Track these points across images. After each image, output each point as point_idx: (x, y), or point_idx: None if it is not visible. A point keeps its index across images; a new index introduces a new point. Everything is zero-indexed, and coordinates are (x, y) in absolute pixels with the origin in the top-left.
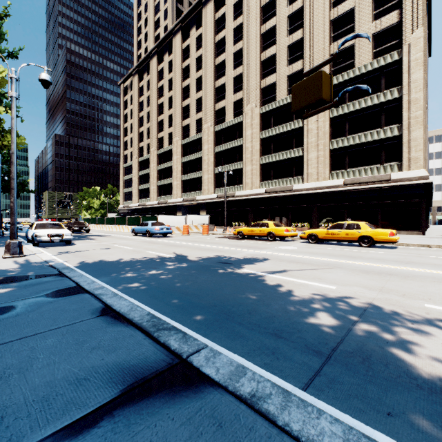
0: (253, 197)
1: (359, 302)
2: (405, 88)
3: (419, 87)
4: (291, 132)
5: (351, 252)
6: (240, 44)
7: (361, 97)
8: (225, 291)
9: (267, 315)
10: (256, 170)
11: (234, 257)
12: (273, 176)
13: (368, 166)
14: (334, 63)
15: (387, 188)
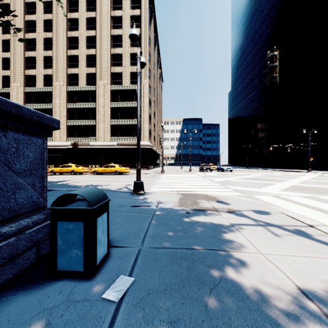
0: (61, 148)
1: (95, 184)
2: (142, 103)
3: (147, 105)
4: (88, 109)
5: (109, 176)
6: (50, 34)
7: (125, 101)
8: (54, 187)
9: (69, 188)
10: (64, 129)
11: (53, 181)
12: (76, 134)
13: (128, 136)
14: (113, 78)
15: (135, 148)
